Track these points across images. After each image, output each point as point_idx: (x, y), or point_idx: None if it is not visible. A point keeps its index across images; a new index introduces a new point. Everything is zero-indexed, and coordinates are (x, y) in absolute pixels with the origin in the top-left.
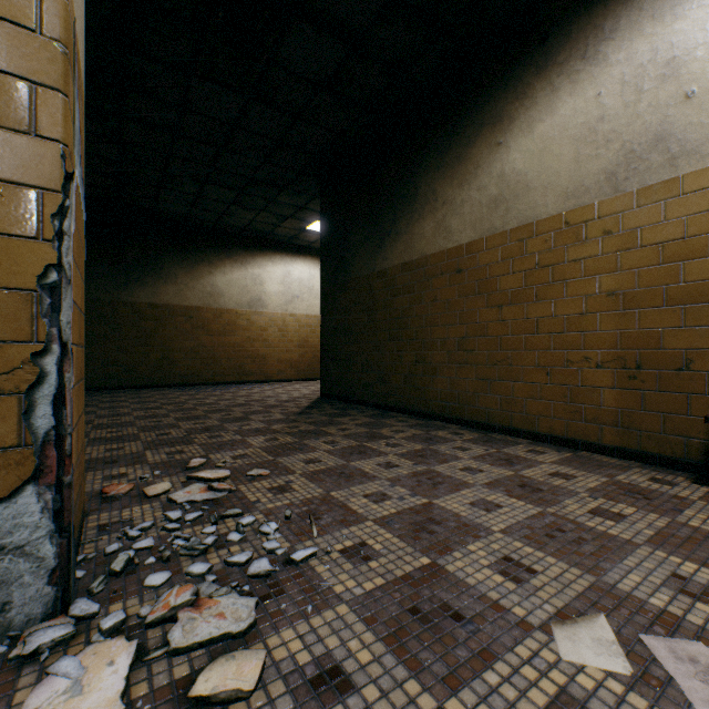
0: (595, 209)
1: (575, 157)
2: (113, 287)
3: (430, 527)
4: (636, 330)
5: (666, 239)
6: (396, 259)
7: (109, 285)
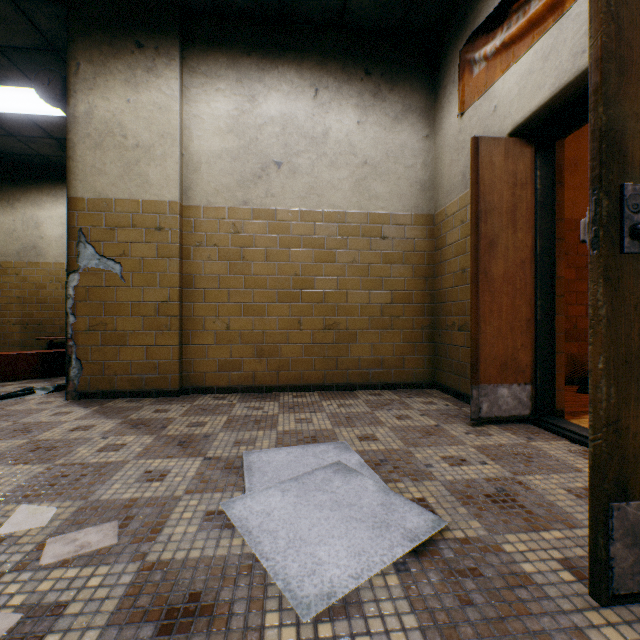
0: (14, 264)
1: (6, 241)
2: None
3: None
4: (28, 311)
5: (37, 282)
6: None
7: None
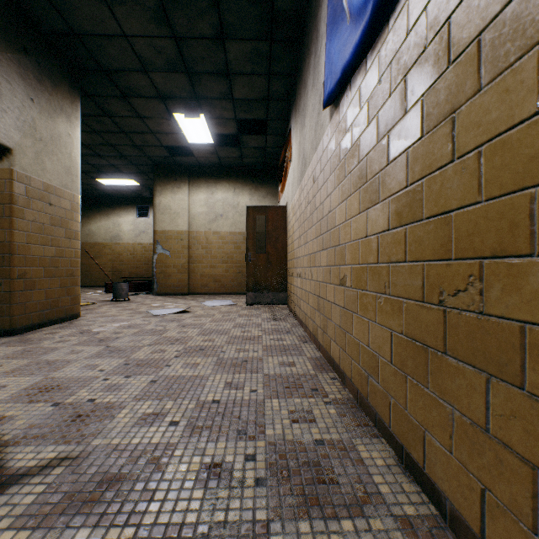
0: (109, 244)
1: (105, 233)
2: None
3: (82, 291)
4: (115, 266)
5: (119, 252)
6: None
7: None
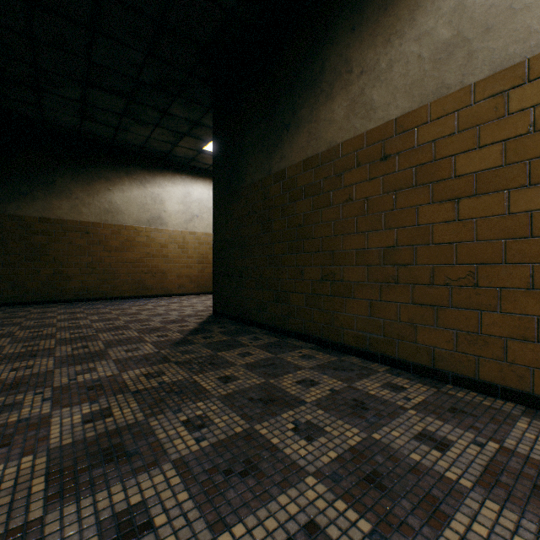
0: None
1: None
2: None
3: None
4: None
5: None
6: (296, 156)
7: None
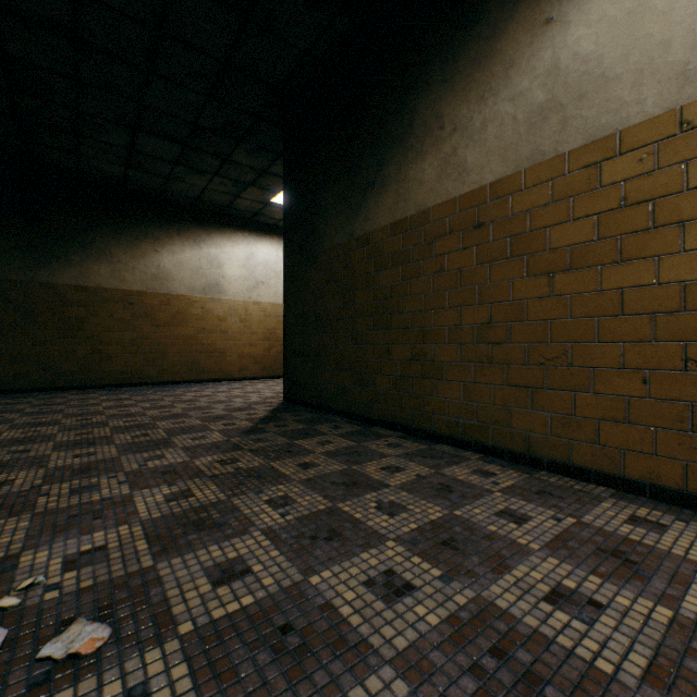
0: None
1: None
2: (26, 264)
3: None
4: None
5: None
6: (382, 219)
7: (19, 261)
